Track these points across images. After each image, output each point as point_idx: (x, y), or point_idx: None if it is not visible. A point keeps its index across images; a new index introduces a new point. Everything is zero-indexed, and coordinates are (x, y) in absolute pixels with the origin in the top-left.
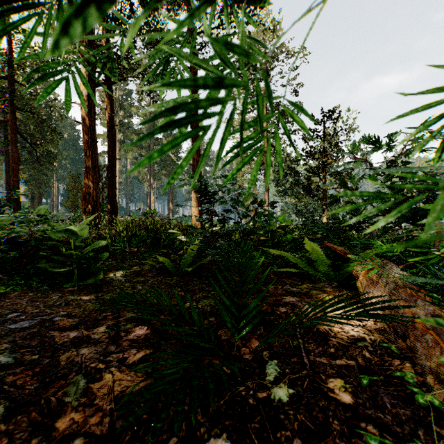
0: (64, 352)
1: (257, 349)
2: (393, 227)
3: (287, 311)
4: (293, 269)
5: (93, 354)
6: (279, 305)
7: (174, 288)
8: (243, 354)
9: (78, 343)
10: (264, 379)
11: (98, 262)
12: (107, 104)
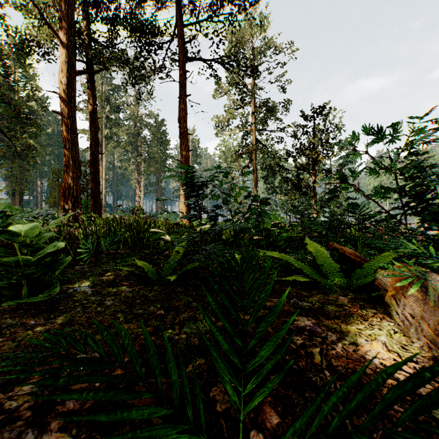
0: None
1: (277, 432)
2: (397, 225)
3: (305, 344)
4: (300, 277)
5: None
6: (292, 332)
7: (152, 305)
8: None
9: None
10: None
11: (56, 270)
12: (90, 95)
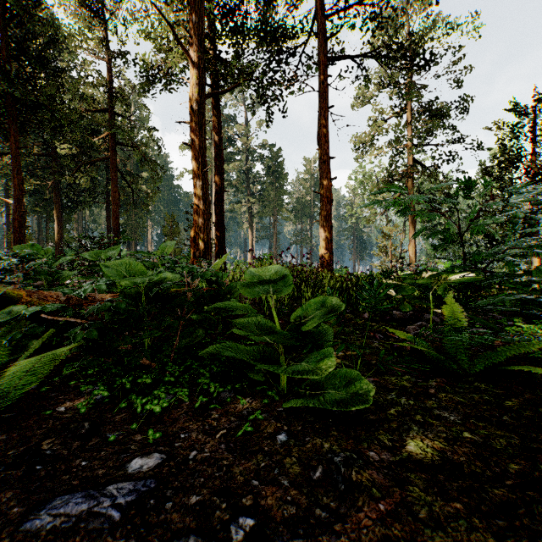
0: None
1: None
2: None
3: None
4: None
5: None
6: None
7: None
8: None
9: None
10: None
11: (322, 344)
12: (214, 123)
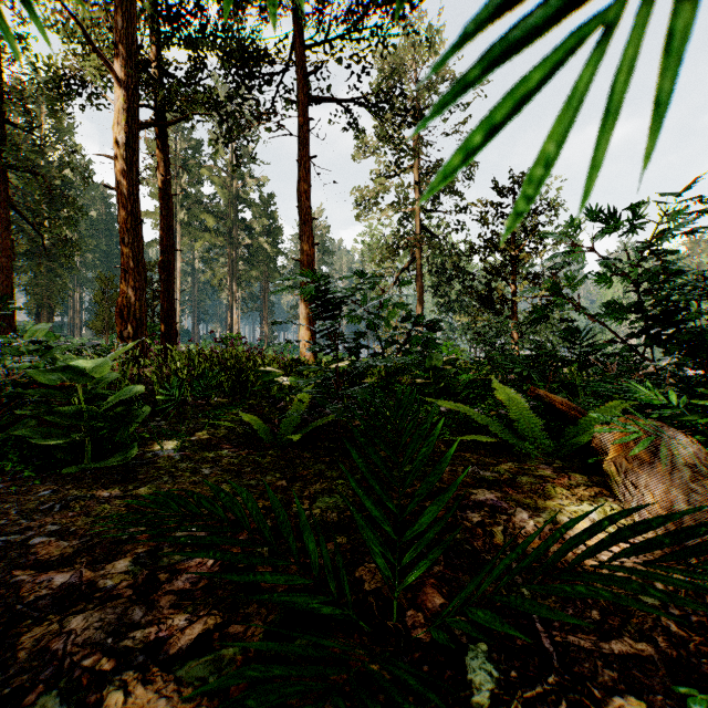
0: (34, 623)
1: (440, 613)
2: (639, 362)
3: (484, 522)
4: (482, 437)
5: (92, 632)
6: (467, 508)
7: (269, 474)
8: (413, 628)
9: (69, 599)
10: (469, 702)
11: (130, 425)
12: (159, 160)
